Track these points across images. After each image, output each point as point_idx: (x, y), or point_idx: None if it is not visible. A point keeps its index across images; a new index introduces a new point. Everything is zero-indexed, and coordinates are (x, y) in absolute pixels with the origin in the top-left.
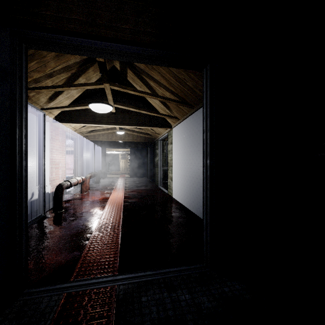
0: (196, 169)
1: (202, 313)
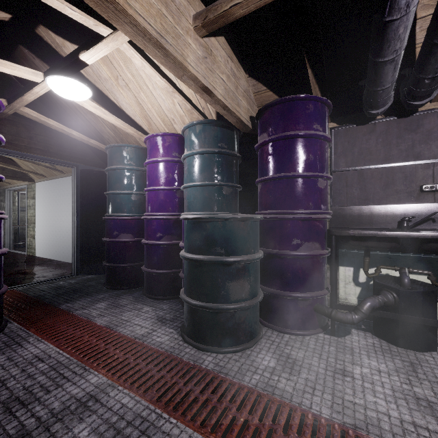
0: (66, 224)
1: (72, 283)
